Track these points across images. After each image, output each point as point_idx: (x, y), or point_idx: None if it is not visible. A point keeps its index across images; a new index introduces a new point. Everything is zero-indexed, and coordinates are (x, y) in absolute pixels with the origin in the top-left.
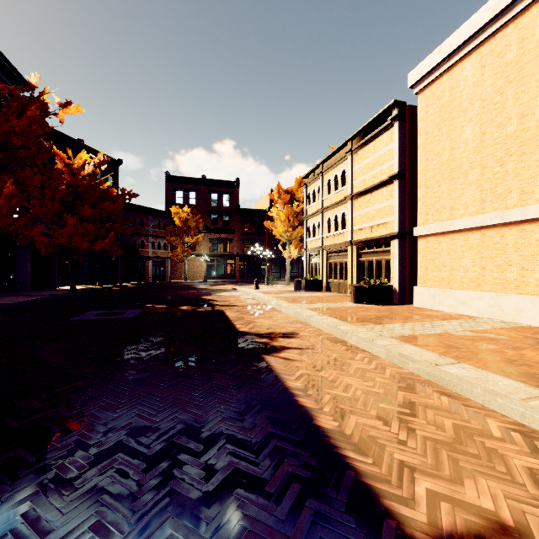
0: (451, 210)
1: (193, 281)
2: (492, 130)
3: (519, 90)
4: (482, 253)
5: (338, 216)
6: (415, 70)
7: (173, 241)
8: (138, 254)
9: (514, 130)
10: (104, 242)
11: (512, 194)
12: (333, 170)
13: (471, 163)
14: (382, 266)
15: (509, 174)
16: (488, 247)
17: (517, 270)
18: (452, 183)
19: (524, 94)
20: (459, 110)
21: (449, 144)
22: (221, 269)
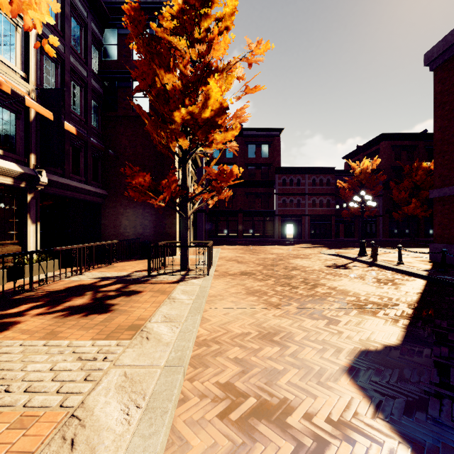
0: None
1: None
2: None
3: None
4: None
5: None
6: None
7: None
8: None
9: None
10: None
11: None
12: None
13: None
14: None
15: None
16: None
17: None
18: None
19: None
20: None
21: None
22: None
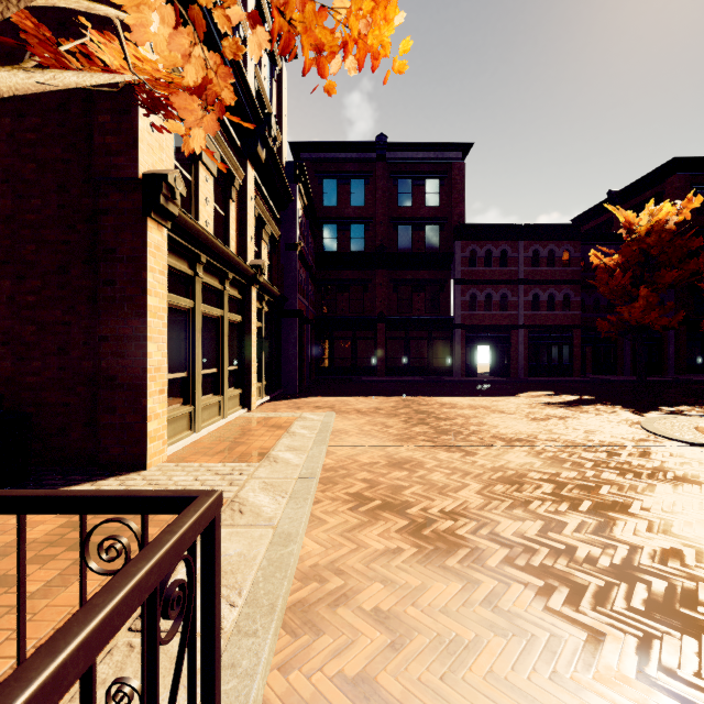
0: None
1: None
2: None
3: None
4: None
5: None
6: None
7: None
8: None
9: None
10: None
11: None
12: None
13: None
14: None
15: None
16: None
17: None
18: None
19: None
20: None
21: None
22: None
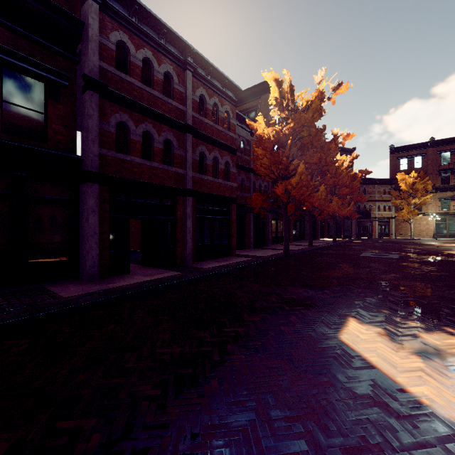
0: None
1: (420, 239)
2: None
3: None
4: None
5: None
6: None
7: (398, 203)
8: (369, 216)
9: None
10: (347, 209)
11: None
12: None
13: None
14: None
15: None
16: None
17: None
18: None
19: None
20: None
21: None
22: (454, 228)
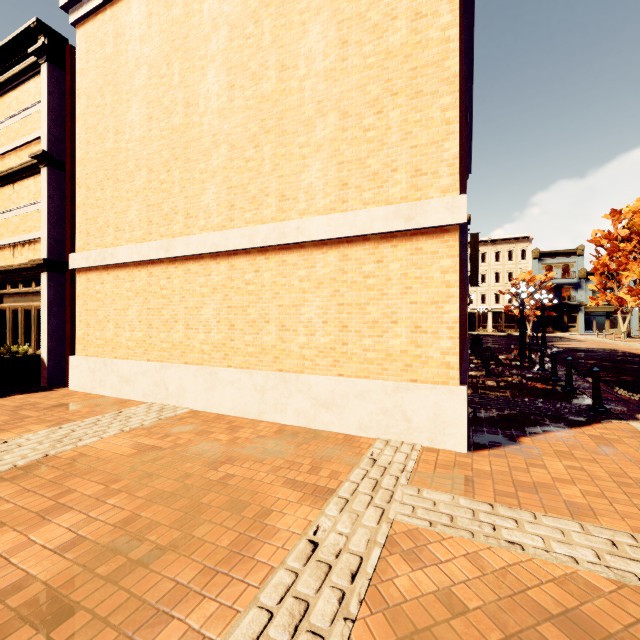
0: (117, 232)
1: None
2: (159, 115)
3: (185, 65)
4: (149, 303)
5: None
6: None
7: None
8: None
9: (181, 122)
10: None
11: (179, 216)
12: None
13: (138, 161)
14: (32, 319)
15: (176, 187)
16: (155, 293)
17: (183, 329)
18: (118, 187)
19: (189, 73)
20: (125, 73)
21: (114, 123)
22: None
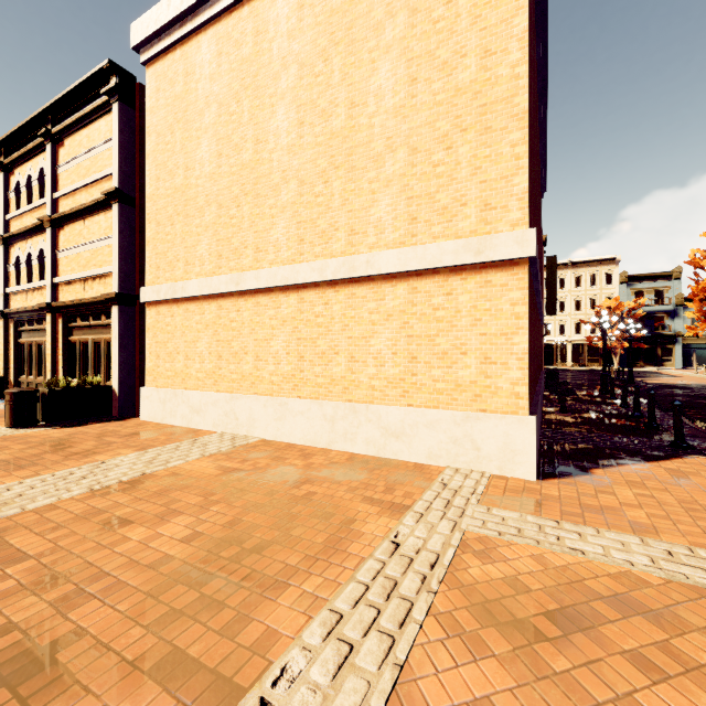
0: (187, 266)
1: None
2: (229, 151)
3: (254, 103)
4: (219, 335)
5: (34, 255)
6: (140, 21)
7: None
8: None
9: (250, 158)
10: None
11: (248, 250)
12: (26, 165)
13: (207, 196)
14: (102, 352)
15: (246, 222)
16: (225, 325)
17: (253, 361)
18: (187, 222)
19: (259, 111)
20: (195, 111)
21: (184, 160)
22: None
